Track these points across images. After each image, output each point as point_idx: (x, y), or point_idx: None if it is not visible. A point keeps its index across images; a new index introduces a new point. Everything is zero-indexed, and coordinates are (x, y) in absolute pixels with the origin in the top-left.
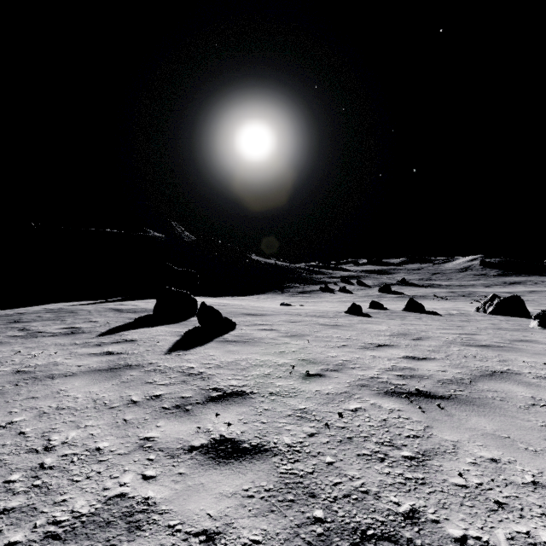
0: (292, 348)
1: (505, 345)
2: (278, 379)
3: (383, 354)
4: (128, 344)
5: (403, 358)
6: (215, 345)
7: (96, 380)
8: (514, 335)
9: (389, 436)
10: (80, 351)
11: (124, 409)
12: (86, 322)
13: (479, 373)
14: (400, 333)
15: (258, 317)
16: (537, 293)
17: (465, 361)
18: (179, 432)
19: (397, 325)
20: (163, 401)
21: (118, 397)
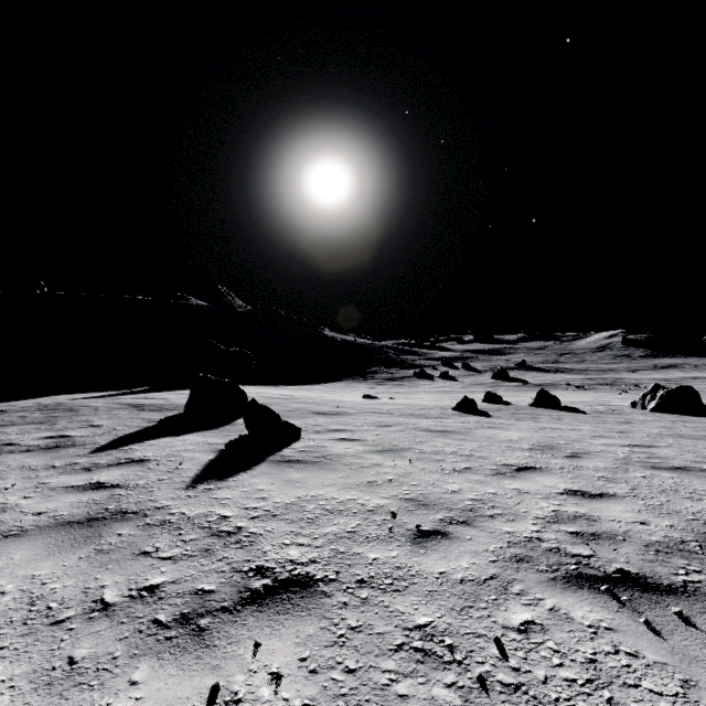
0: (387, 475)
1: None
2: (370, 543)
3: (532, 486)
4: (133, 467)
5: (566, 495)
6: (268, 470)
7: (55, 548)
8: None
9: None
10: (54, 480)
11: (80, 628)
12: (84, 426)
13: (703, 527)
14: (543, 446)
15: (333, 418)
16: (702, 380)
17: (667, 500)
18: (172, 705)
19: (534, 430)
20: (159, 603)
21: (79, 591)
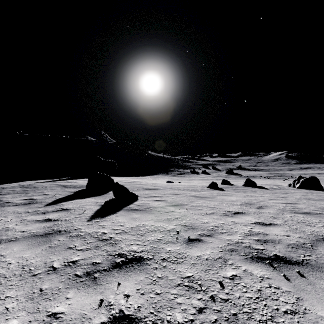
0: (176, 215)
1: (320, 212)
2: (168, 244)
3: (240, 220)
4: (63, 212)
5: (255, 224)
6: (123, 213)
7: (31, 246)
8: (322, 204)
9: (269, 311)
10: (29, 218)
11: (44, 277)
12: (41, 194)
13: (314, 237)
14: (247, 203)
15: (152, 191)
16: (322, 174)
17: (299, 226)
18: (84, 307)
19: (243, 196)
20: (77, 267)
21: (42, 263)
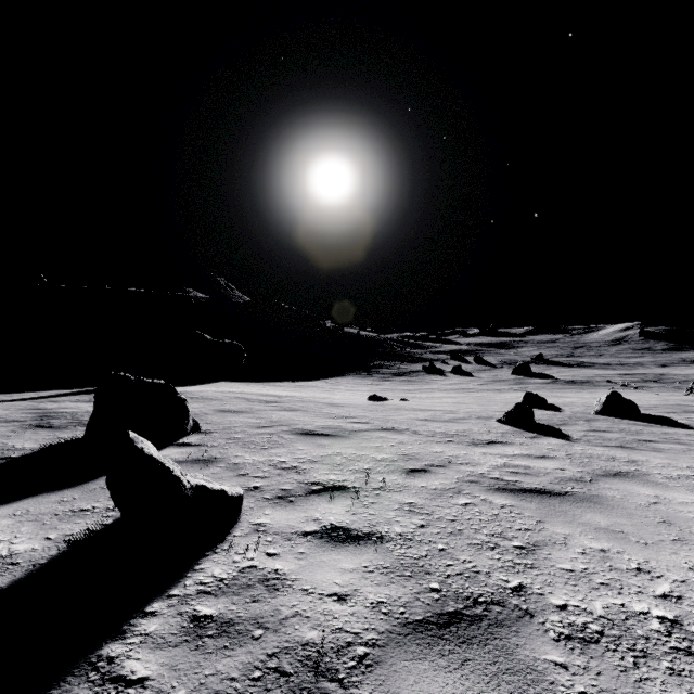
0: None
1: None
2: None
3: None
4: None
5: None
6: None
7: None
8: None
9: None
10: None
11: None
12: None
13: None
14: None
15: (322, 447)
16: None
17: None
18: None
19: None
20: None
21: None
